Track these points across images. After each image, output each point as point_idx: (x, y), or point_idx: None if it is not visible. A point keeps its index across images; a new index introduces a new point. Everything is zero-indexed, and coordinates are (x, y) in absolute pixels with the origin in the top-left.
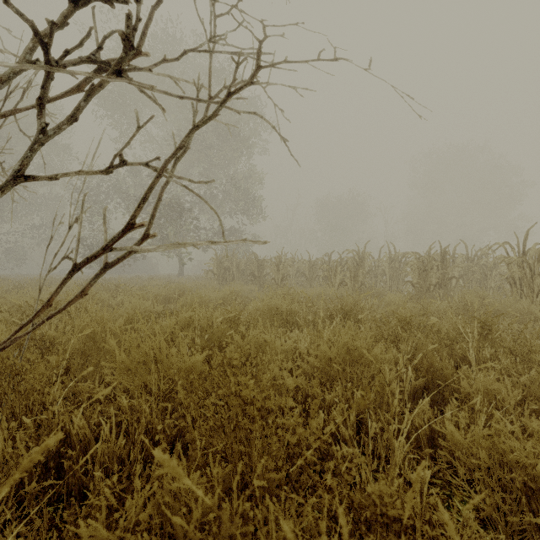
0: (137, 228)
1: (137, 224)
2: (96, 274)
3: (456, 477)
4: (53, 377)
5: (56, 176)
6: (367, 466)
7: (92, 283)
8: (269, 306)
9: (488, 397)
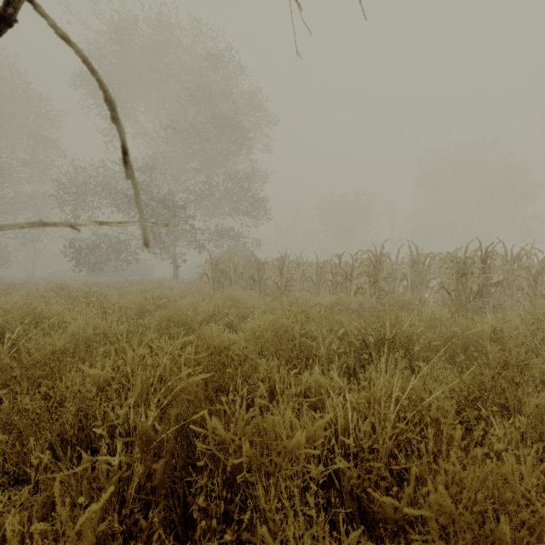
0: None
1: None
2: None
3: None
4: None
5: None
6: None
7: None
8: (274, 328)
9: None
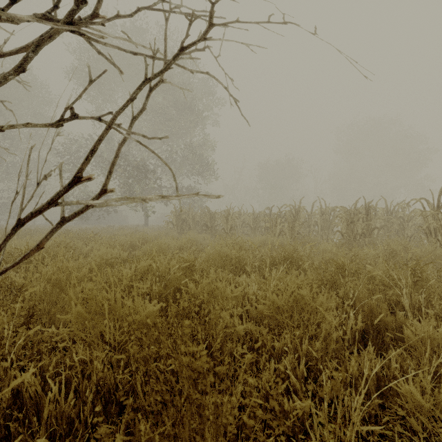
0: (83, 181)
1: (84, 178)
2: (53, 228)
3: (405, 427)
4: (5, 332)
5: (1, 128)
6: (317, 414)
7: (48, 237)
8: (220, 254)
9: (431, 346)
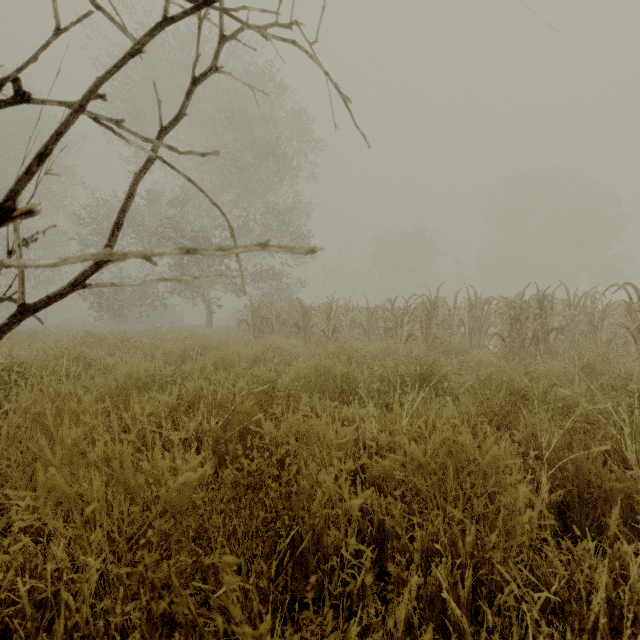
0: (16, 218)
1: (17, 210)
2: (2, 325)
3: None
4: None
5: None
6: None
7: None
8: (318, 369)
9: None
